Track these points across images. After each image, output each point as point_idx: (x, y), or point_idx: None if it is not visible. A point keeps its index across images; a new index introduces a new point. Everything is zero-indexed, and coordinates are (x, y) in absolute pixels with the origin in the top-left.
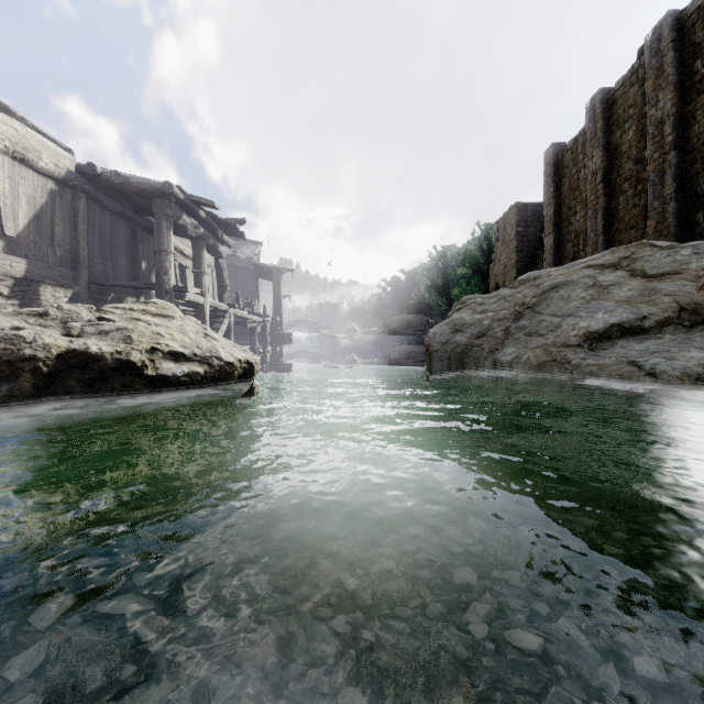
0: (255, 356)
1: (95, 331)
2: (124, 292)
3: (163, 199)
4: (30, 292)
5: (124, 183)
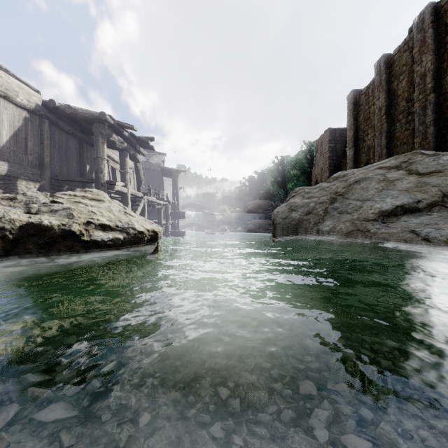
0: (159, 227)
1: (47, 210)
2: (75, 184)
3: (99, 124)
4: (10, 184)
5: (74, 113)
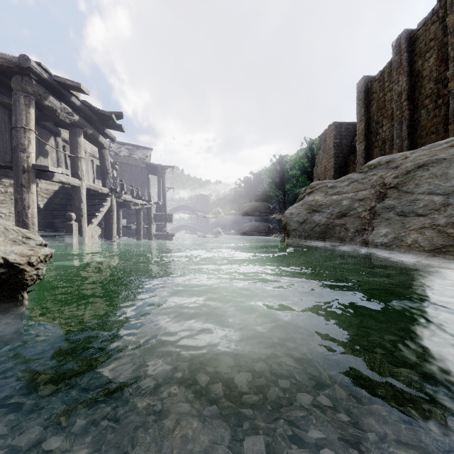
0: (40, 249)
1: None
2: None
3: (22, 76)
4: None
5: None
